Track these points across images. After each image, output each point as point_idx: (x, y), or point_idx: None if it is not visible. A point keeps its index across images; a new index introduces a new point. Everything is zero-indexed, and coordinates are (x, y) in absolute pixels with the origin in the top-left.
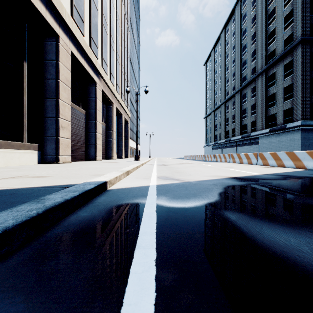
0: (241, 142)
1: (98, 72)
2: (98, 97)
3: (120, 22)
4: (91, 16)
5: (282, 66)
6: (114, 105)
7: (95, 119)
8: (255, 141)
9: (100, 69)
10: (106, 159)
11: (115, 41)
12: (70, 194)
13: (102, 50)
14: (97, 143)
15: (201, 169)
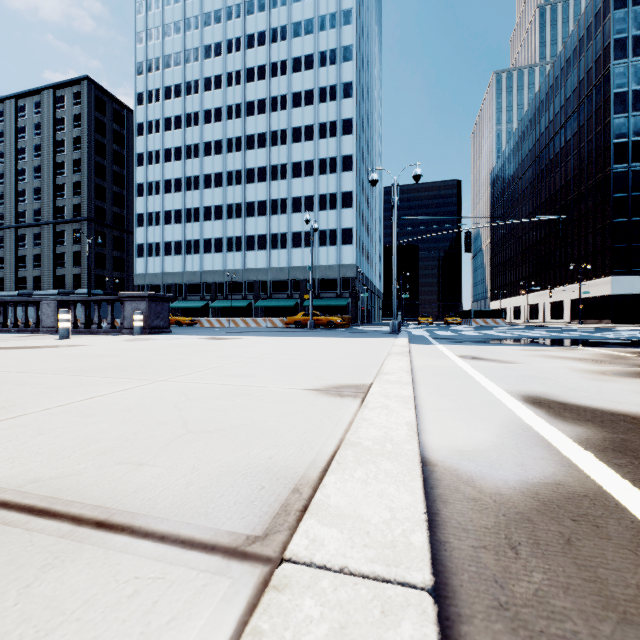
0: None
1: None
2: None
3: None
4: None
5: (73, 230)
6: None
7: None
8: None
9: None
10: None
11: None
12: None
13: None
14: None
15: None
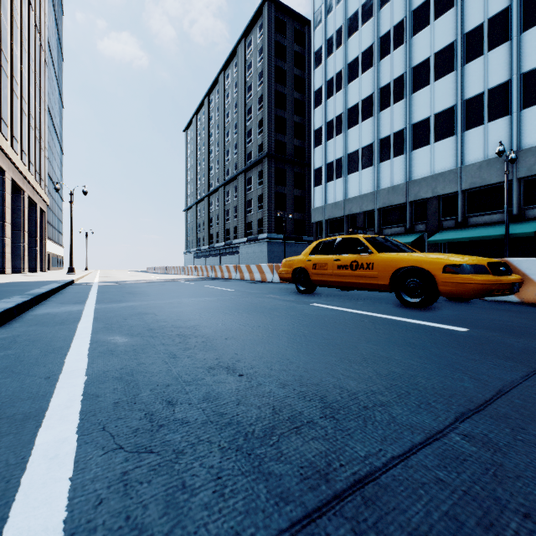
0: (225, 250)
1: (7, 157)
2: (7, 190)
3: (34, 63)
4: (1, 91)
5: (257, 173)
6: (25, 194)
7: (3, 219)
8: (236, 250)
9: (11, 153)
10: (11, 273)
11: (27, 98)
12: (70, 280)
13: (12, 124)
14: (6, 251)
15: (135, 278)
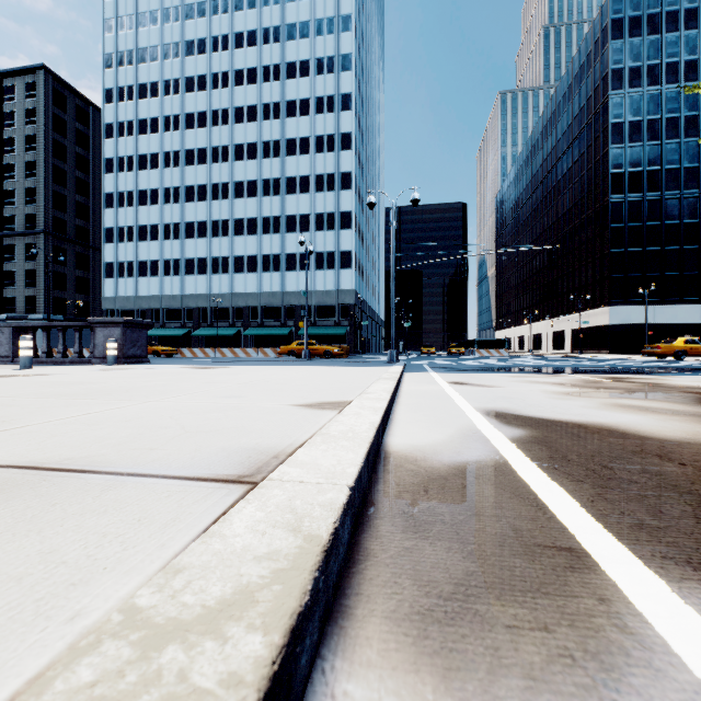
0: None
1: None
2: None
3: None
4: None
5: (25, 245)
6: None
7: None
8: None
9: None
10: None
11: None
12: None
13: None
14: None
15: None
